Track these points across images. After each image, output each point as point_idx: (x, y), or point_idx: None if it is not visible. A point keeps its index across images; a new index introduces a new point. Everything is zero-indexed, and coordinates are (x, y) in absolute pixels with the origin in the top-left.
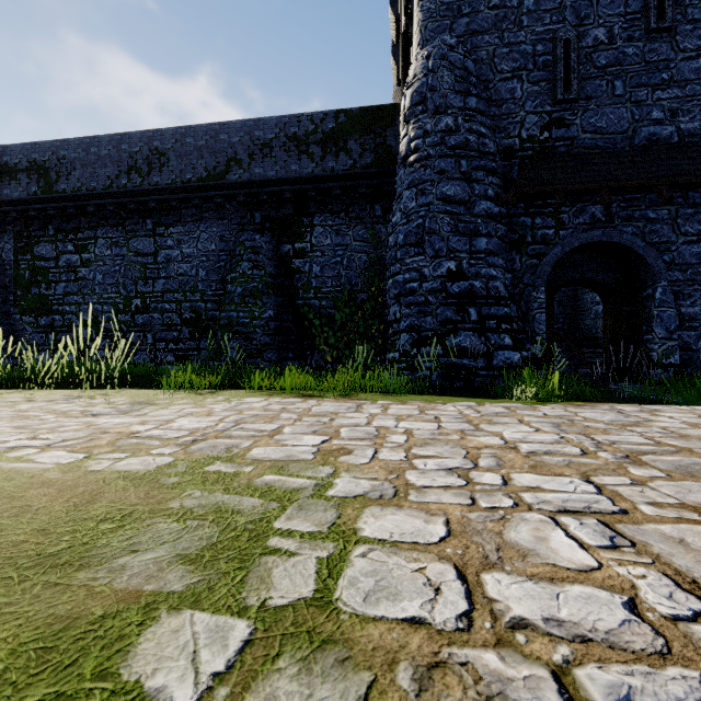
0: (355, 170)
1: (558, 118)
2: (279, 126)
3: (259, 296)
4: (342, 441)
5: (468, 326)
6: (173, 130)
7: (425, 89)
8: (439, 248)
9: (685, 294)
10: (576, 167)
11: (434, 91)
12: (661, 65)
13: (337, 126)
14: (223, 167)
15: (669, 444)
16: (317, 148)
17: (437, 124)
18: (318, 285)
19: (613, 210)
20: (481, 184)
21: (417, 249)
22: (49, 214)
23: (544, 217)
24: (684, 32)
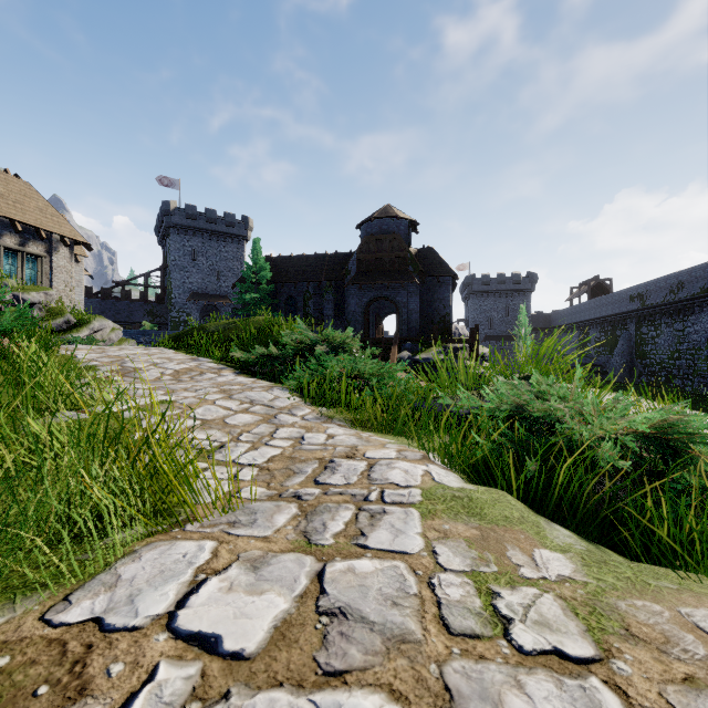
0: None
1: None
2: None
3: None
4: None
5: None
6: (686, 270)
7: None
8: None
9: None
10: None
11: None
12: None
13: None
14: (707, 285)
15: None
16: None
17: None
18: None
19: None
20: None
21: None
22: (644, 315)
23: None
24: None
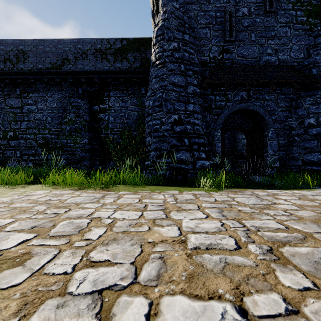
0: (131, 69)
1: (226, 49)
2: (91, 43)
3: (79, 131)
4: (39, 241)
5: (184, 148)
6: (31, 41)
7: (163, 28)
8: (170, 108)
9: (281, 134)
10: (234, 72)
11: (168, 29)
12: (271, 28)
13: (122, 46)
14: (60, 62)
15: (295, 228)
16: (111, 56)
17: (169, 46)
18: (112, 127)
19: (251, 94)
20: (191, 78)
21: (159, 108)
22: None
23: (220, 96)
24: (280, 14)
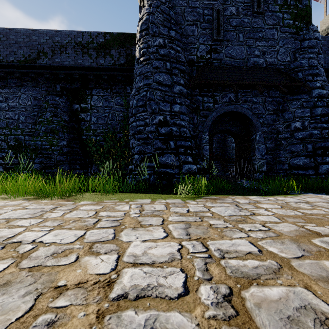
0: (115, 66)
1: (214, 48)
2: (71, 36)
3: (56, 132)
4: None
5: (169, 151)
6: (1, 29)
7: (148, 22)
8: (154, 108)
9: (268, 138)
10: (222, 73)
11: (153, 24)
12: (258, 29)
13: (105, 41)
14: (35, 55)
15: (270, 252)
16: (93, 51)
17: (154, 41)
18: (95, 128)
19: (239, 96)
20: (177, 77)
21: (143, 108)
22: None
23: (208, 97)
24: (268, 15)
